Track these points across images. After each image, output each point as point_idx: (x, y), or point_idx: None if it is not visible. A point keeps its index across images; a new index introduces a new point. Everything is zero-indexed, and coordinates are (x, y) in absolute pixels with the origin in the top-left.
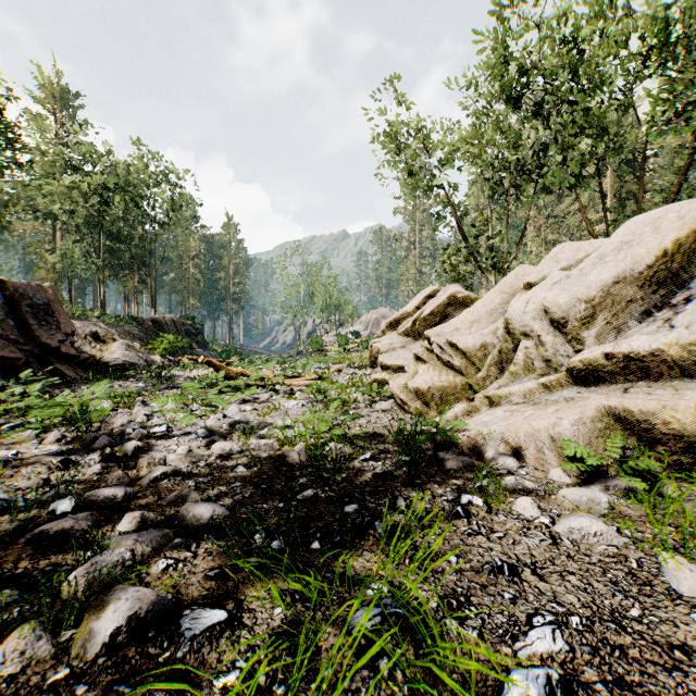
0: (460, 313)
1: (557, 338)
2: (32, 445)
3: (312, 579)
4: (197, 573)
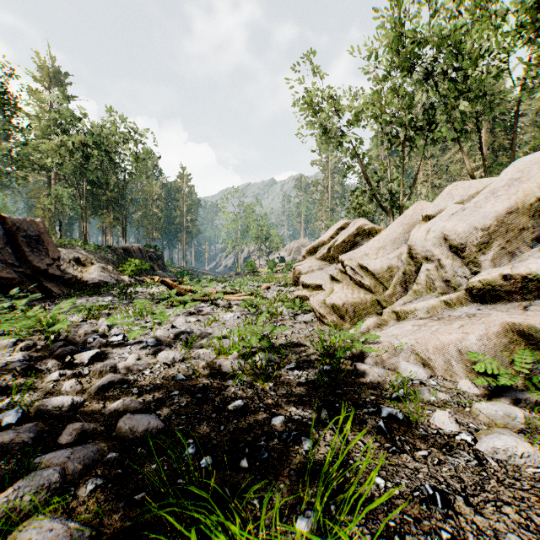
0: (367, 242)
1: (455, 262)
2: (7, 352)
3: (235, 528)
4: (123, 497)
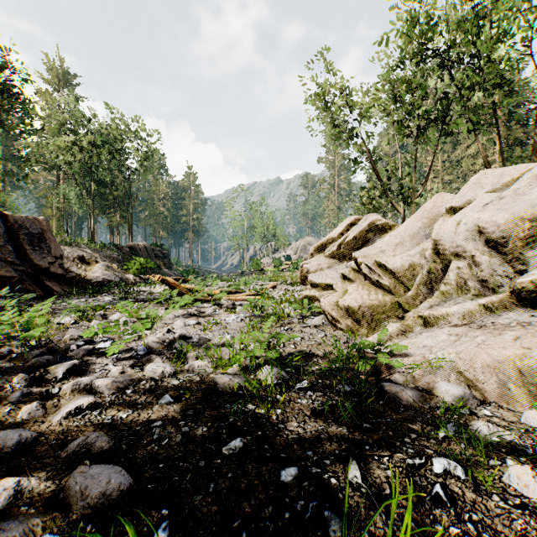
0: (379, 238)
1: (493, 258)
2: None
3: None
4: None
